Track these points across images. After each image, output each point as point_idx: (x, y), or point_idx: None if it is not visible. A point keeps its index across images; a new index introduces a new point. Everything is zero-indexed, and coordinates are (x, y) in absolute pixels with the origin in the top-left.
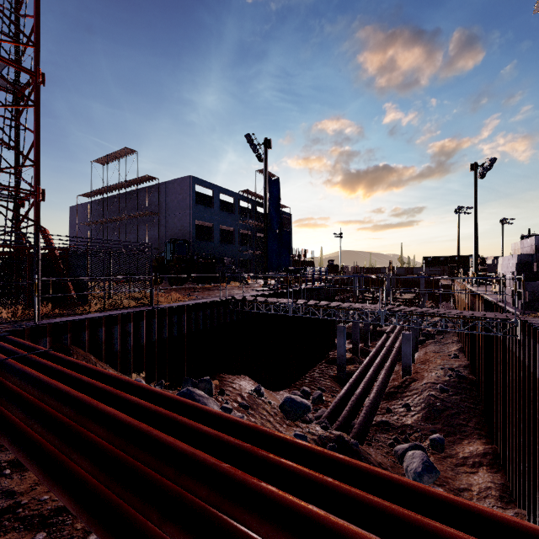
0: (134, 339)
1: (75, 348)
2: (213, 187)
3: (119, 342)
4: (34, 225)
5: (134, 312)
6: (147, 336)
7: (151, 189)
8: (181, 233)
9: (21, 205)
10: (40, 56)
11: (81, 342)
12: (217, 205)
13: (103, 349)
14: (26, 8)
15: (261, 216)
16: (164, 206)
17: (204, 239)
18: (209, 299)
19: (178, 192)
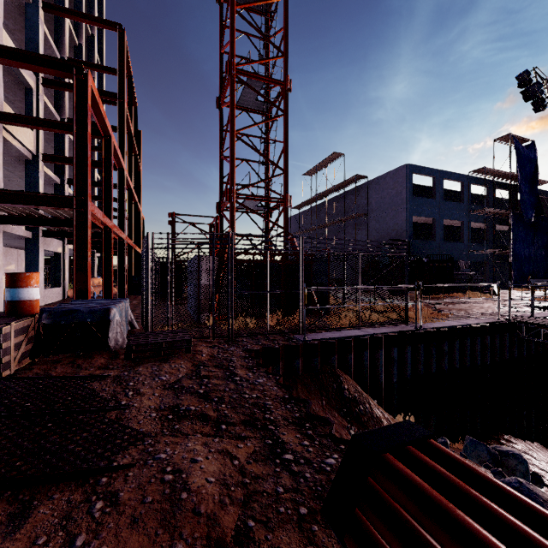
0: (397, 369)
1: (341, 373)
2: (434, 173)
3: (382, 370)
4: (283, 232)
5: (397, 332)
6: (412, 366)
7: (358, 189)
8: (394, 233)
9: (269, 216)
10: (287, 63)
11: (346, 366)
12: (439, 194)
13: (367, 378)
14: (276, 25)
15: (496, 201)
16: (373, 206)
17: (417, 239)
18: (479, 319)
19: (390, 187)
